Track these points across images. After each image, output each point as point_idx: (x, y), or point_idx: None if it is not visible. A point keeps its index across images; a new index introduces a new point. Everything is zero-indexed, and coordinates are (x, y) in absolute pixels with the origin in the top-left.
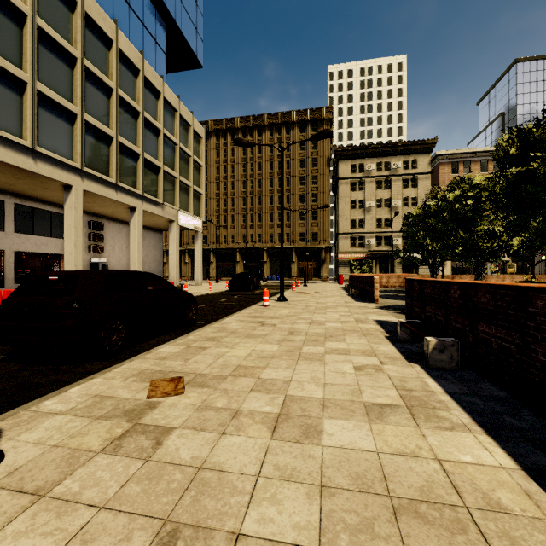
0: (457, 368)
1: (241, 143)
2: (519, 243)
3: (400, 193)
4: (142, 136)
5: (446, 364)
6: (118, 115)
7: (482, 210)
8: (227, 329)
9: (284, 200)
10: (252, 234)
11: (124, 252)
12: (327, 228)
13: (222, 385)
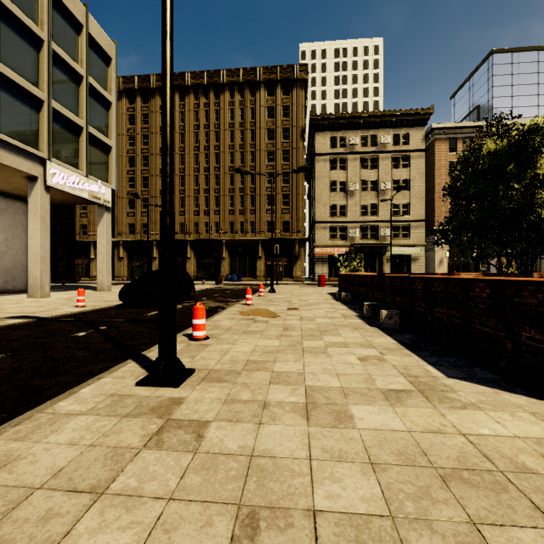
0: None
1: None
2: None
3: (389, 174)
4: None
5: None
6: None
7: None
8: None
9: (248, 180)
10: (208, 222)
11: None
12: (301, 215)
13: None
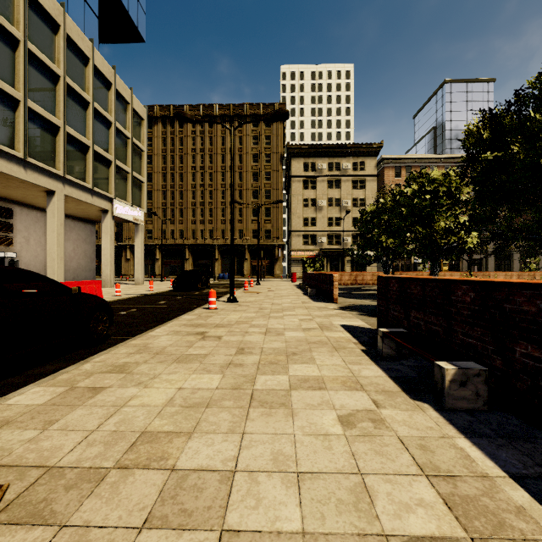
0: (485, 408)
1: (184, 118)
2: (490, 237)
3: (350, 193)
4: (62, 106)
5: (470, 403)
6: (27, 74)
7: (440, 205)
8: (151, 348)
9: (236, 196)
10: (203, 229)
11: (42, 245)
12: (280, 225)
13: (84, 506)
